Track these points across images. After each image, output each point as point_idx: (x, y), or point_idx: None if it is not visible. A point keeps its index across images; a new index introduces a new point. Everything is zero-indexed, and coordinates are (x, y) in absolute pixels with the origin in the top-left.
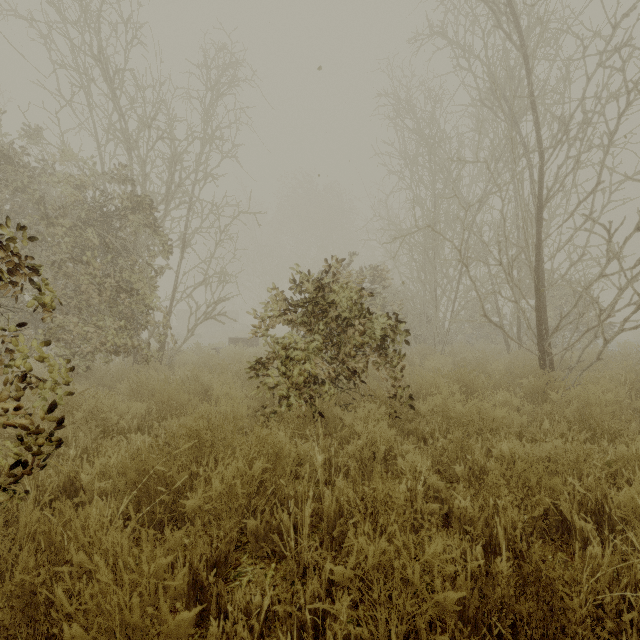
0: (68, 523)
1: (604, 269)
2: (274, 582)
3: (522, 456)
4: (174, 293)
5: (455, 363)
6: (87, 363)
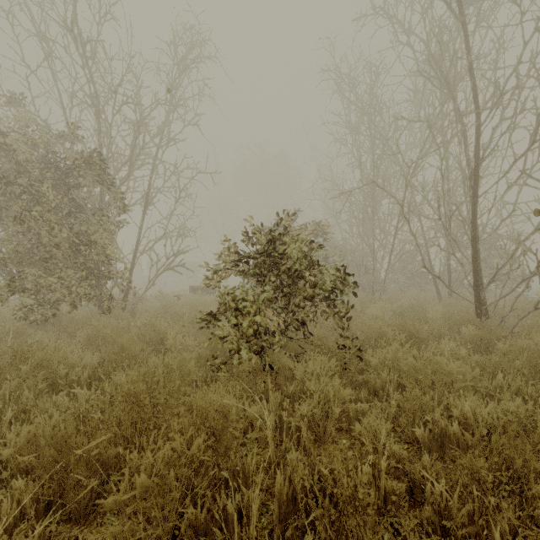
0: None
1: None
2: None
3: (485, 417)
4: (137, 246)
5: (393, 310)
6: (53, 311)
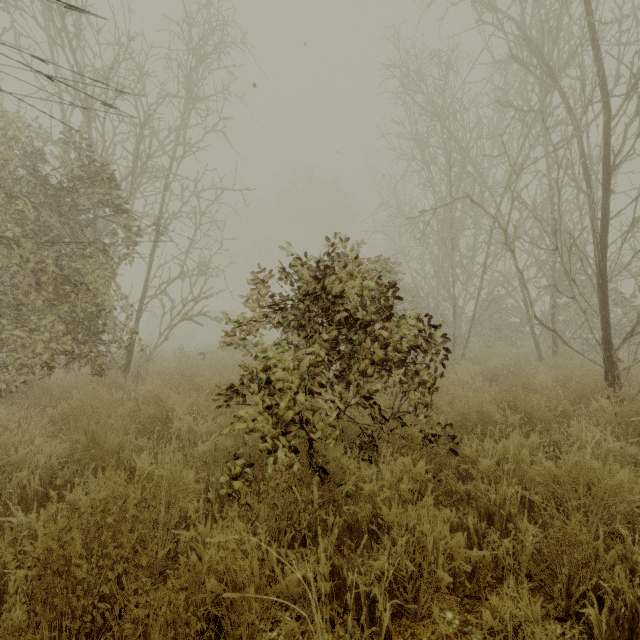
0: None
1: None
2: None
3: None
4: (145, 289)
5: (484, 373)
6: (25, 376)
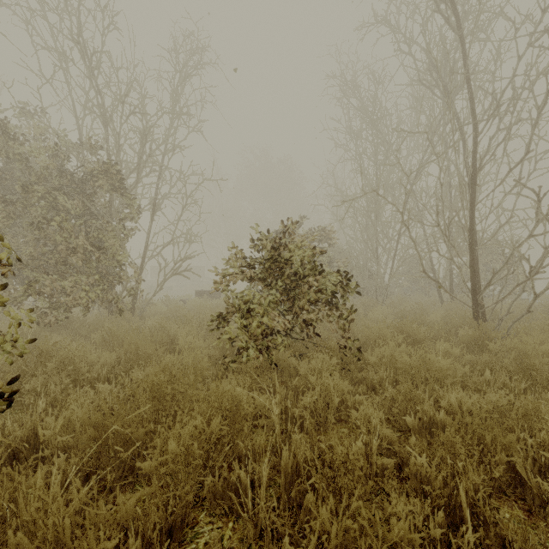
0: (18, 489)
1: (533, 230)
2: (231, 545)
3: (469, 407)
4: (145, 251)
5: (395, 314)
6: (66, 314)
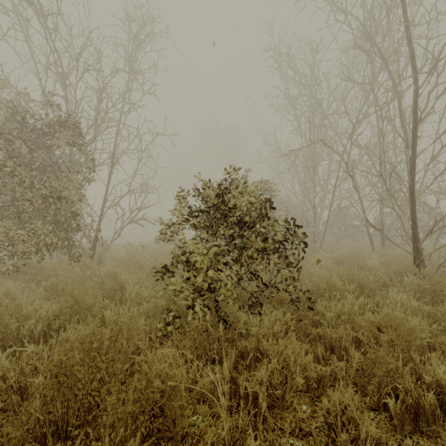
0: None
1: None
2: None
3: None
4: (104, 201)
5: (334, 259)
6: (25, 260)
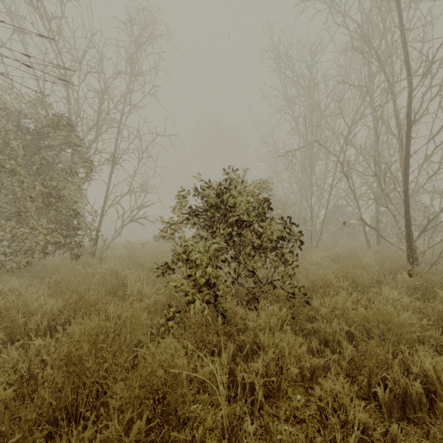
0: None
1: None
2: None
3: None
4: (105, 201)
5: (330, 257)
6: (28, 258)
